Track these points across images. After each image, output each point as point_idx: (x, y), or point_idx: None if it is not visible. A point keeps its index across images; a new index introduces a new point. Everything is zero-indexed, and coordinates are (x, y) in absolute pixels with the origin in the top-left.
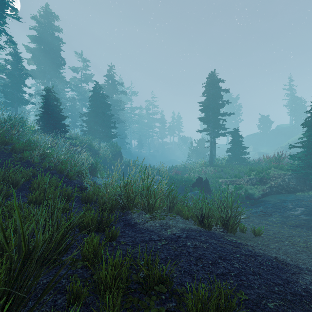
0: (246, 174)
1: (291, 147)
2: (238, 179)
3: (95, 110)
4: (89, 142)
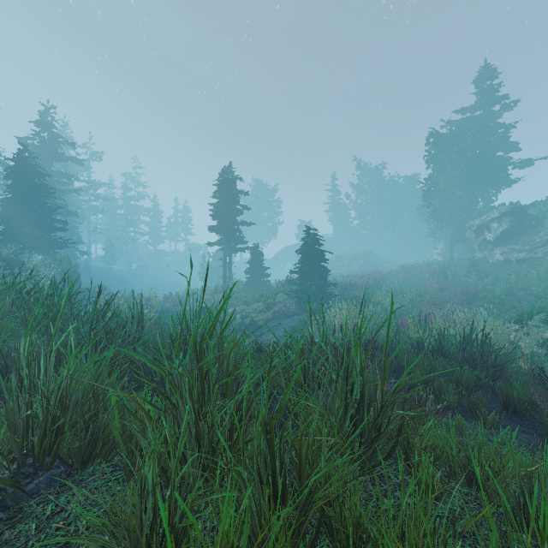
0: (256, 301)
1: (292, 272)
2: (248, 306)
3: (21, 198)
4: (14, 257)
